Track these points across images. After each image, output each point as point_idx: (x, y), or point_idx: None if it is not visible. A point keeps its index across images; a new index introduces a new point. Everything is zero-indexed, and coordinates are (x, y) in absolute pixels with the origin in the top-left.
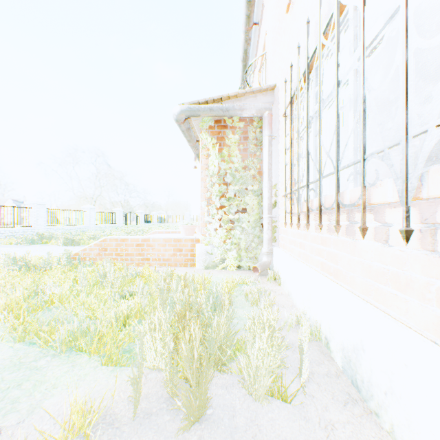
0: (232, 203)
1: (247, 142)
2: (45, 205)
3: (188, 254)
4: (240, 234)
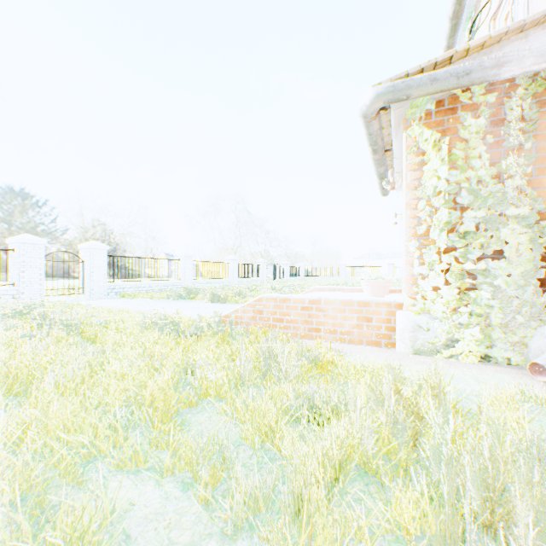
0: (470, 241)
1: (498, 130)
2: (191, 256)
3: (380, 326)
4: (490, 297)
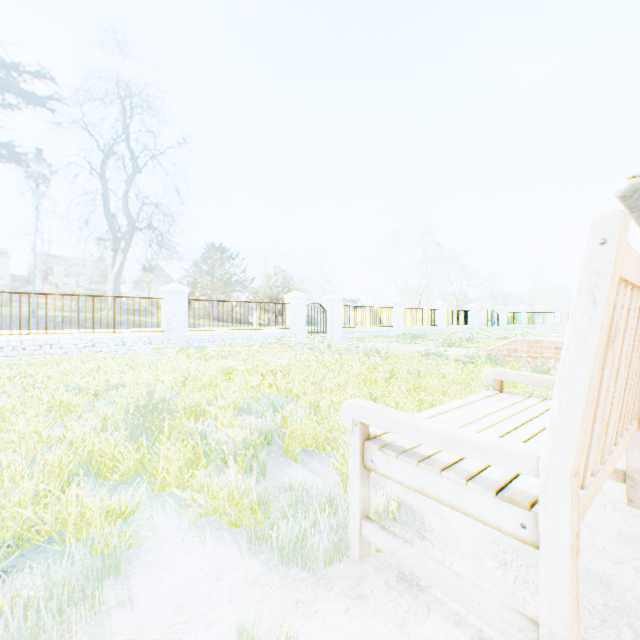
0: None
1: None
2: (402, 304)
3: None
4: None
